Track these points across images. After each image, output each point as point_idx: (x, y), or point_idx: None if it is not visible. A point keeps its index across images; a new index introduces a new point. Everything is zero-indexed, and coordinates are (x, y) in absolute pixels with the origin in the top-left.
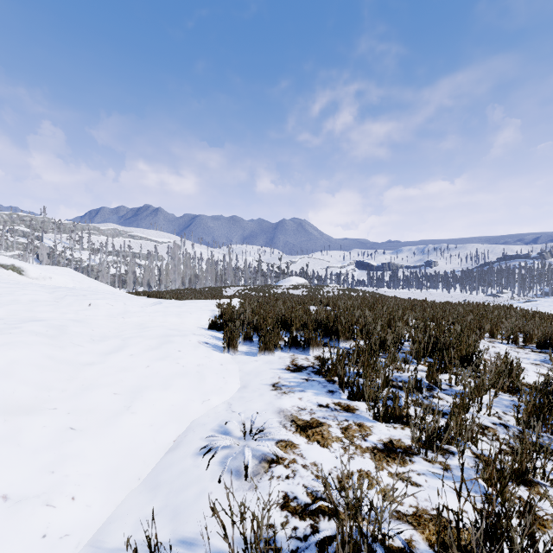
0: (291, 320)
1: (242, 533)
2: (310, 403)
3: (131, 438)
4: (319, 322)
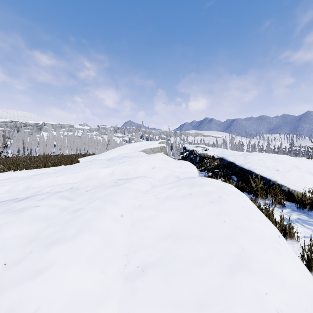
0: None
1: None
2: None
3: None
4: None
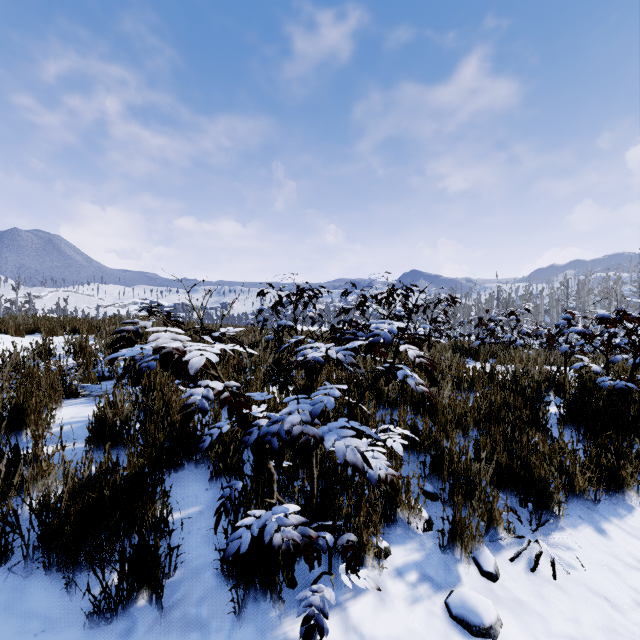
0: (69, 321)
1: (72, 343)
2: (91, 342)
3: None
4: (93, 325)
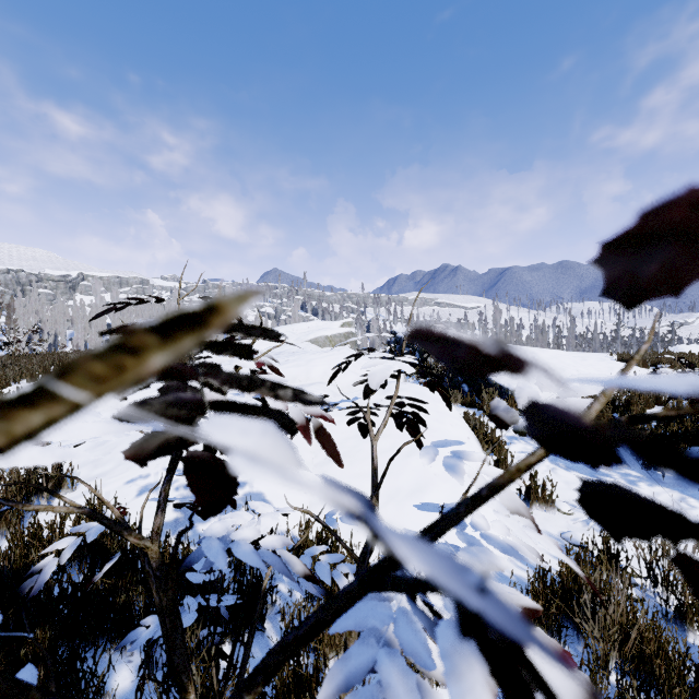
0: (687, 356)
1: None
2: None
3: None
4: None
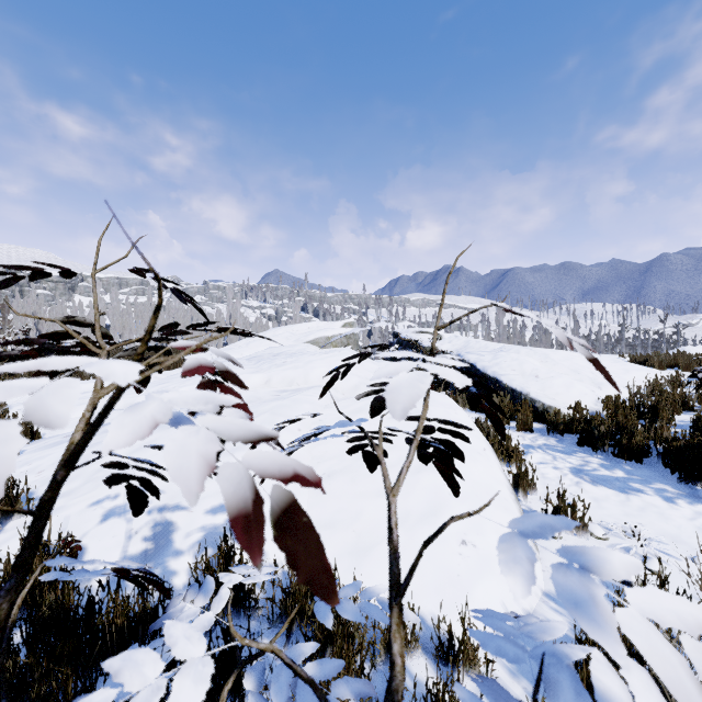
0: None
1: None
2: None
3: (636, 378)
4: None
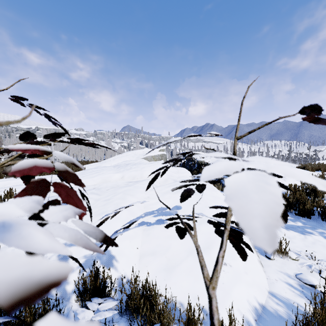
0: None
1: None
2: None
3: None
4: None
